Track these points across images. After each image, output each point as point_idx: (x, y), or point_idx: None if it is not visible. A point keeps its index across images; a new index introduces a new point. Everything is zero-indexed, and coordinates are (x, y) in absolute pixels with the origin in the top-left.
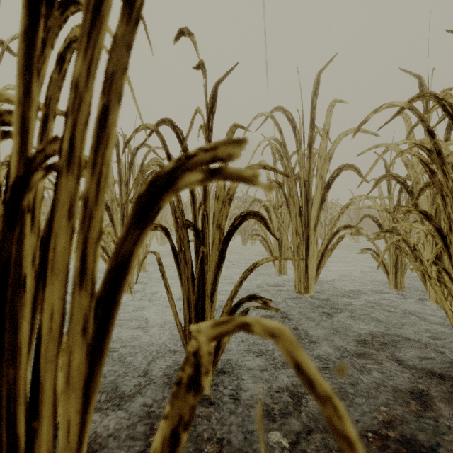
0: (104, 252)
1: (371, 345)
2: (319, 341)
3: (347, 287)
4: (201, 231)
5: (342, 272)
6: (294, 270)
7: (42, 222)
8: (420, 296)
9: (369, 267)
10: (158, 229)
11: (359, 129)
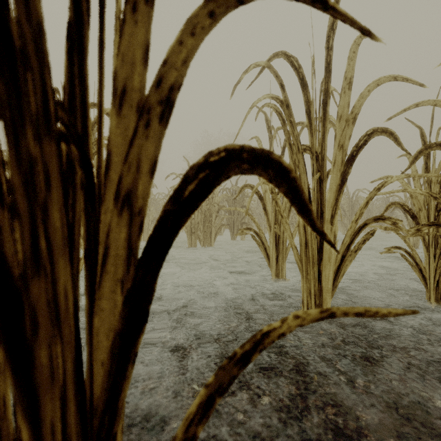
0: None
1: None
2: (375, 438)
3: (367, 297)
4: None
5: (352, 274)
6: (302, 278)
7: None
8: None
9: (379, 266)
10: None
11: None
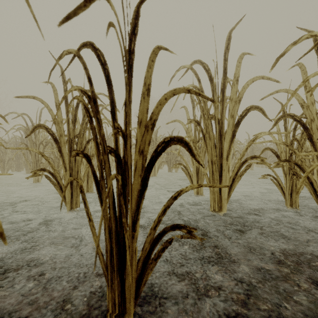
0: (53, 178)
1: (284, 263)
2: (236, 259)
3: (251, 205)
4: (123, 157)
5: (245, 193)
6: (210, 192)
7: (22, 155)
8: (311, 213)
9: (264, 188)
10: (79, 156)
11: (277, 62)
